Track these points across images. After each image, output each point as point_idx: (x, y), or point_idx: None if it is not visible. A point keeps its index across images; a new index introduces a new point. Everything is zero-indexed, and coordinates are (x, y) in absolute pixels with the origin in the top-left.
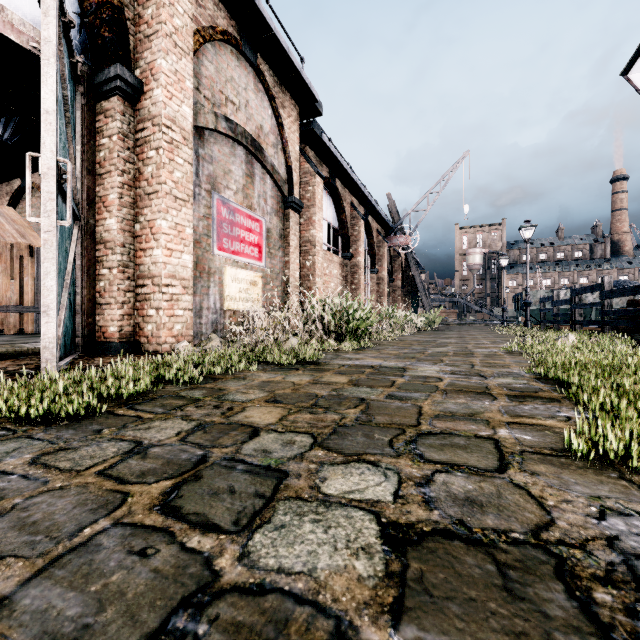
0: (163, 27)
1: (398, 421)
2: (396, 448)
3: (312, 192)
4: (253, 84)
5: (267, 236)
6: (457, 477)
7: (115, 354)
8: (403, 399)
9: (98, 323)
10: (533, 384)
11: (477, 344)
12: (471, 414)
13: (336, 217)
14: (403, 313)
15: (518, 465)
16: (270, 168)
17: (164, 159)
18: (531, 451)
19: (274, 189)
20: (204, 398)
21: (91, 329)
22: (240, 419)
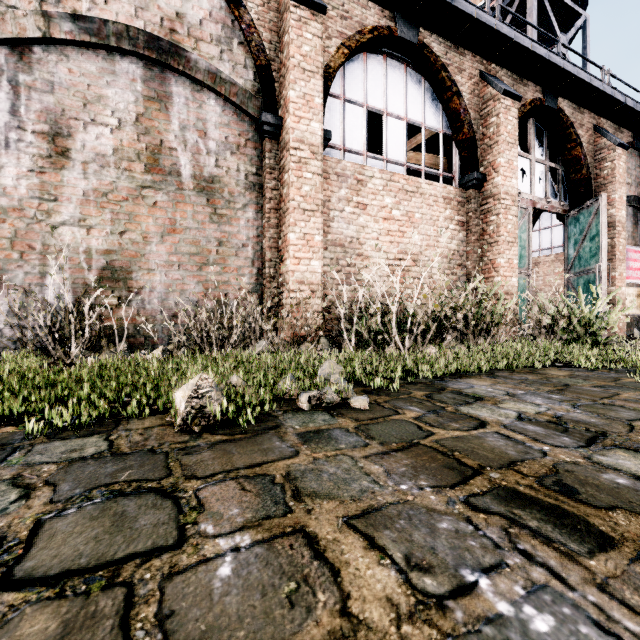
0: (615, 179)
1: None
2: None
3: None
4: (638, 161)
5: None
6: None
7: None
8: None
9: None
10: None
11: None
12: None
13: None
14: None
15: None
16: None
17: (616, 243)
18: None
19: None
20: None
21: None
22: None
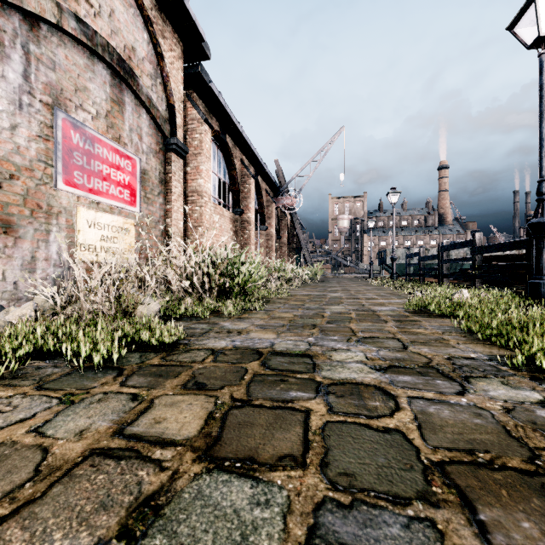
0: None
1: None
2: None
3: (199, 140)
4: None
5: (143, 178)
6: None
7: None
8: None
9: None
10: None
11: (368, 299)
12: None
13: (227, 173)
14: (290, 267)
15: None
16: (146, 100)
17: None
18: None
19: (152, 126)
20: None
21: None
22: None
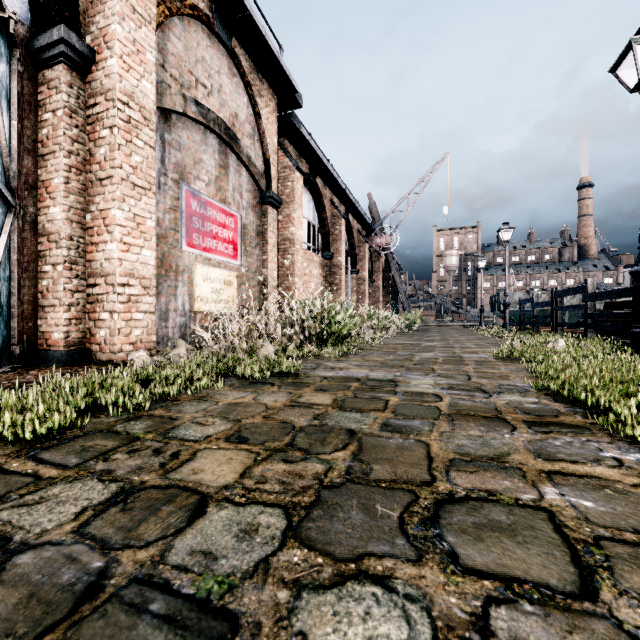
0: None
1: (404, 474)
2: (412, 538)
3: (291, 188)
4: (227, 68)
5: (243, 232)
6: (528, 618)
7: (58, 365)
8: (403, 431)
9: (40, 328)
10: (546, 403)
11: (463, 348)
12: (495, 457)
13: (316, 215)
14: (384, 314)
15: (609, 575)
16: (246, 160)
17: (119, 139)
18: (609, 537)
19: (250, 183)
20: (145, 435)
21: (31, 335)
22: (184, 476)
